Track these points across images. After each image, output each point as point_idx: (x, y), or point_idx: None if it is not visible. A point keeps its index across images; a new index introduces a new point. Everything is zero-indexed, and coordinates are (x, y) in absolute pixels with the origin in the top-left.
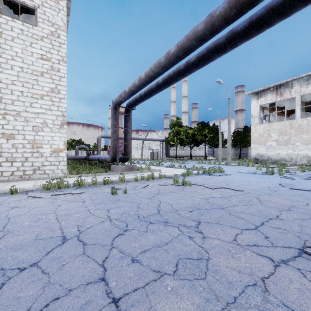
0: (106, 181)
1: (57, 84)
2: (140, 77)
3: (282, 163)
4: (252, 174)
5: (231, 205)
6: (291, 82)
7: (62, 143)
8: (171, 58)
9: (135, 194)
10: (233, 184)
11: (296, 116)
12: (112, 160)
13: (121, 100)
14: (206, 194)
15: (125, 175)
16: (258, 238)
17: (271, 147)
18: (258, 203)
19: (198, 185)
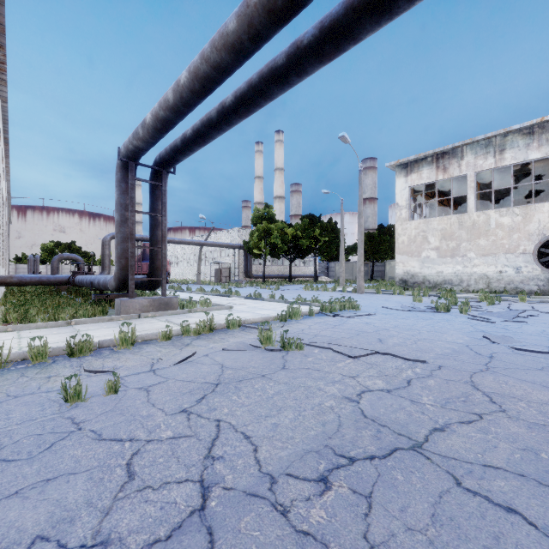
0: (77, 348)
1: None
2: (178, 80)
3: (446, 287)
4: (411, 311)
5: (432, 426)
6: (460, 149)
7: None
8: (255, 16)
9: (147, 391)
10: (393, 341)
11: (469, 207)
12: (119, 285)
13: (137, 145)
14: (345, 378)
15: (147, 320)
16: None
17: (429, 261)
18: (495, 409)
19: (318, 348)
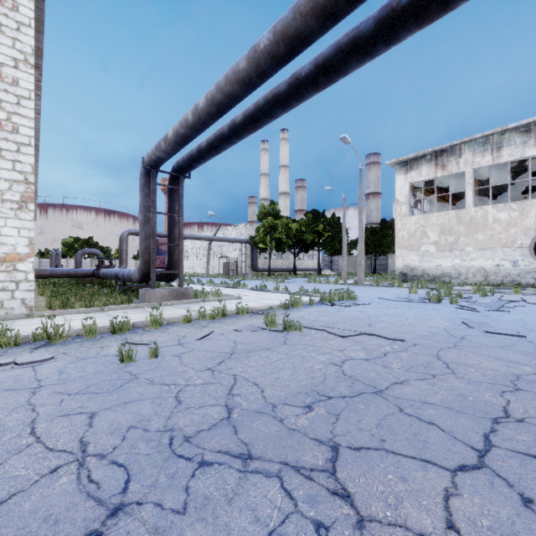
0: (118, 327)
1: (10, 113)
2: (197, 104)
3: (444, 280)
4: (405, 301)
5: (394, 381)
6: (459, 147)
7: (25, 242)
8: (261, 59)
9: (179, 357)
10: (380, 325)
11: (467, 203)
12: (142, 277)
13: (159, 156)
14: (334, 351)
15: (168, 308)
16: (508, 508)
17: (428, 255)
18: (447, 372)
19: (315, 330)
